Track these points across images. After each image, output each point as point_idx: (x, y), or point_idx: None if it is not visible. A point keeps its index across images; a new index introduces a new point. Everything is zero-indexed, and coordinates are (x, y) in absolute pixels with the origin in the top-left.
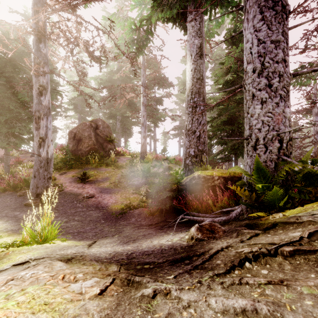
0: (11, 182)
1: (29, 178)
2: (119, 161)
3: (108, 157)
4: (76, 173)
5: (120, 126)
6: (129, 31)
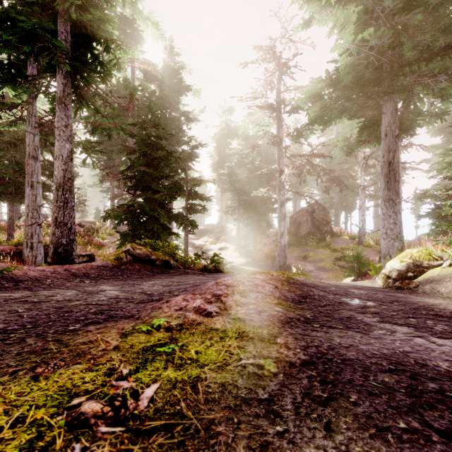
0: (263, 256)
1: (271, 255)
2: (335, 243)
3: (324, 239)
4: (298, 253)
5: (339, 200)
6: (340, 142)
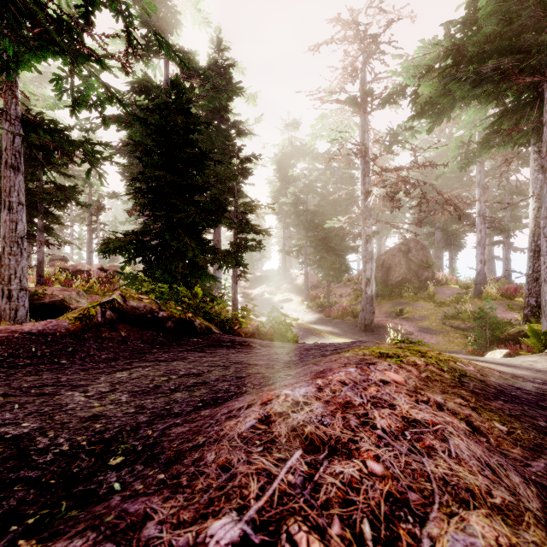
0: (340, 311)
1: (352, 309)
2: (441, 294)
3: (424, 289)
4: (389, 308)
5: (442, 236)
6: (454, 149)
